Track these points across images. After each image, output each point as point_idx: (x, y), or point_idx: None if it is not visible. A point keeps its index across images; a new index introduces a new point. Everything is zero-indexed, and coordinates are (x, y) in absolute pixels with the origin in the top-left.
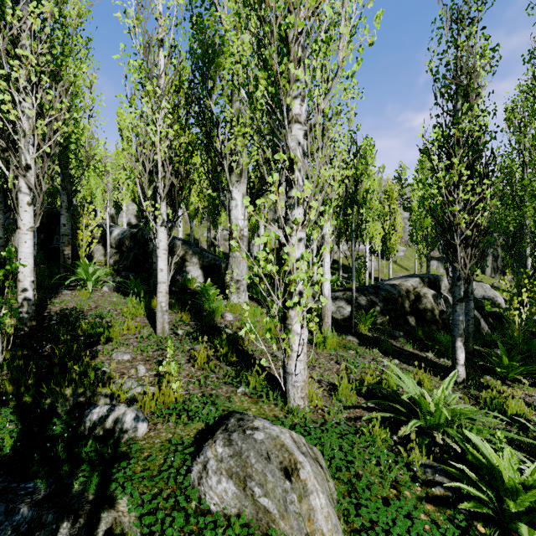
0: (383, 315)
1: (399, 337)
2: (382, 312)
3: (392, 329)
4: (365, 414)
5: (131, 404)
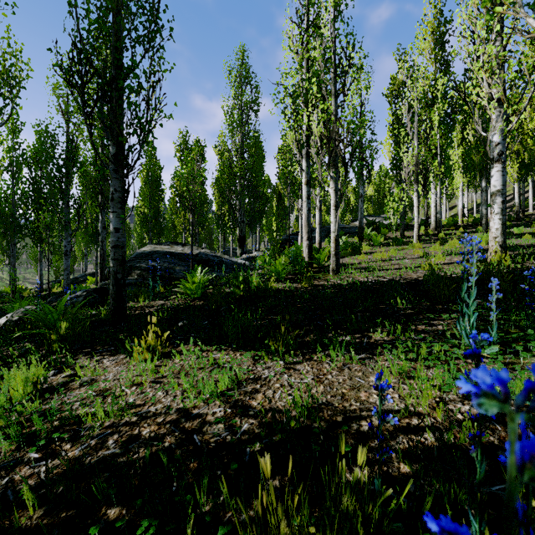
0: None
1: None
2: None
3: None
4: None
5: None
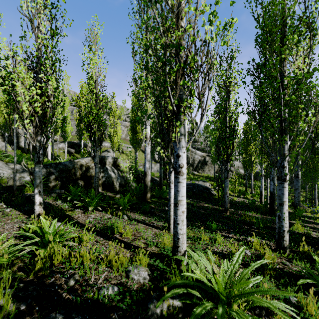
0: (57, 180)
1: (53, 193)
2: (56, 179)
3: (62, 189)
4: None
5: None
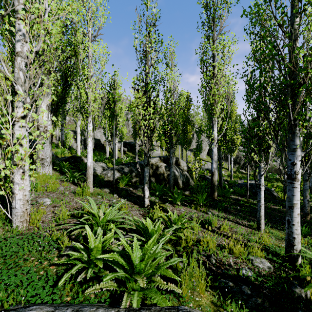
0: (137, 177)
1: (139, 188)
2: (136, 176)
3: (140, 184)
4: (68, 227)
5: None
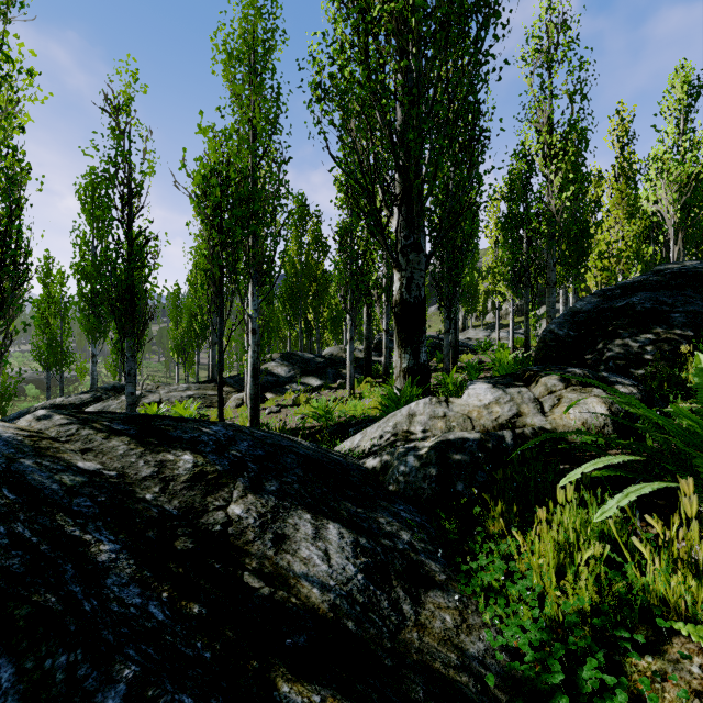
0: None
1: None
2: None
3: None
4: None
5: (291, 391)
